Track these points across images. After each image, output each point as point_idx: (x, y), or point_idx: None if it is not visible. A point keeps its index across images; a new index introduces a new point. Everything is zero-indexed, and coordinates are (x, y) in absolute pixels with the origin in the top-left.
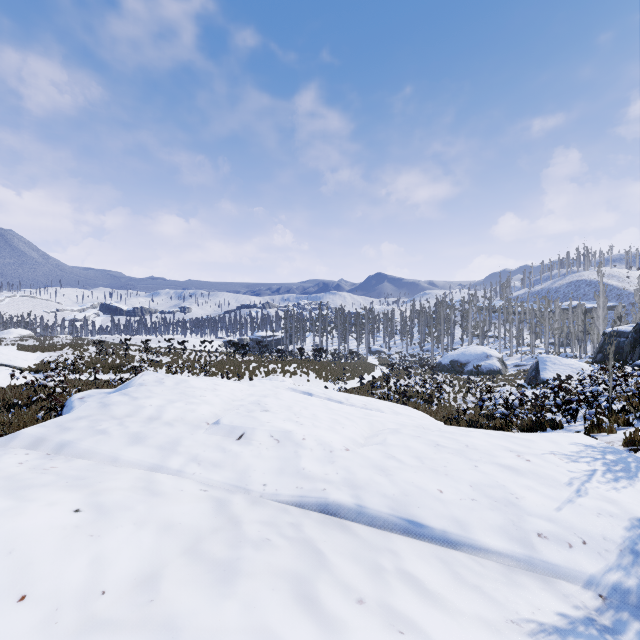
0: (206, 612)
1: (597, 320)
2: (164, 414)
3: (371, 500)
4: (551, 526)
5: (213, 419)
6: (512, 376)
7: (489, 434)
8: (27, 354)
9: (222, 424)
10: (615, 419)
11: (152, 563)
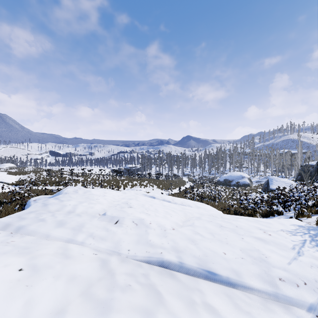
0: None
1: (297, 159)
2: (76, 209)
3: (187, 259)
4: (286, 274)
5: (102, 212)
6: (255, 187)
7: (248, 219)
8: (12, 176)
9: (107, 215)
10: (310, 210)
11: (62, 302)
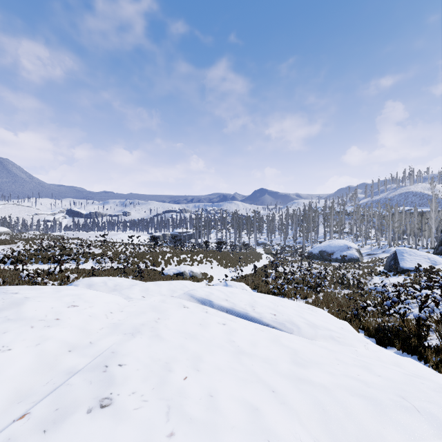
0: None
1: (430, 220)
2: None
3: None
4: None
5: None
6: (370, 263)
7: None
8: None
9: None
10: None
11: None
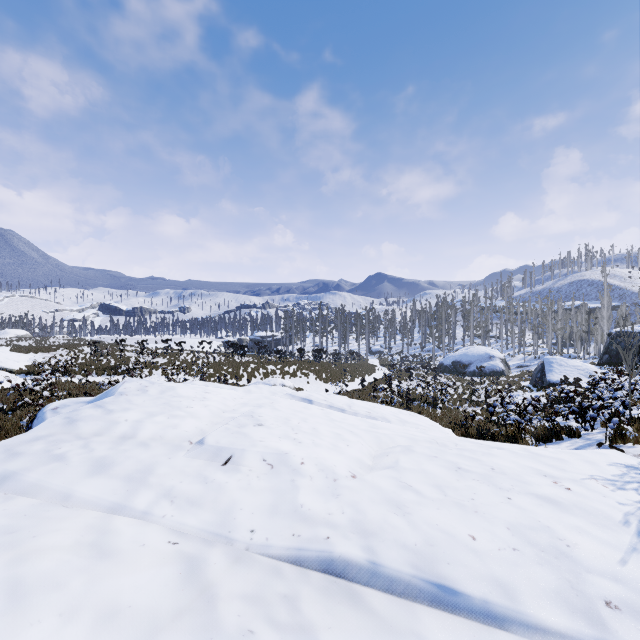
0: None
1: (601, 320)
2: (140, 431)
3: (387, 554)
4: (620, 589)
5: (198, 436)
6: (516, 377)
7: (514, 452)
8: (19, 355)
9: (206, 445)
10: (638, 427)
11: None
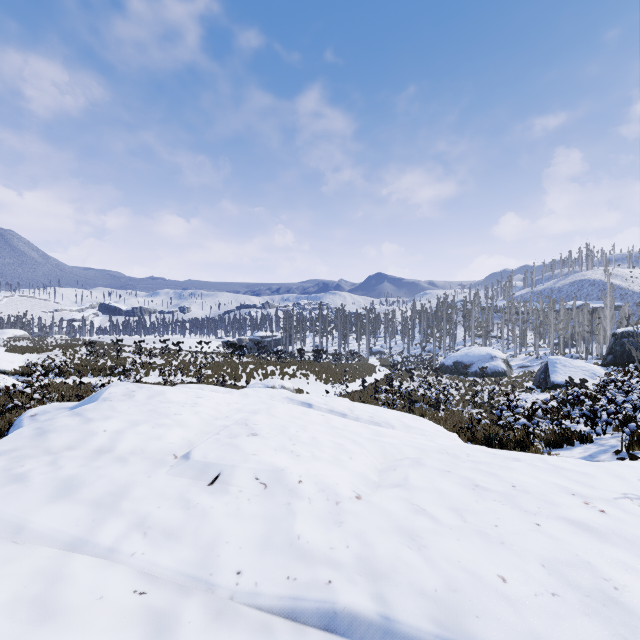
0: None
1: (604, 320)
2: (119, 444)
3: (403, 605)
4: None
5: (184, 449)
6: (518, 378)
7: (534, 465)
8: (14, 356)
9: (192, 460)
10: None
11: None
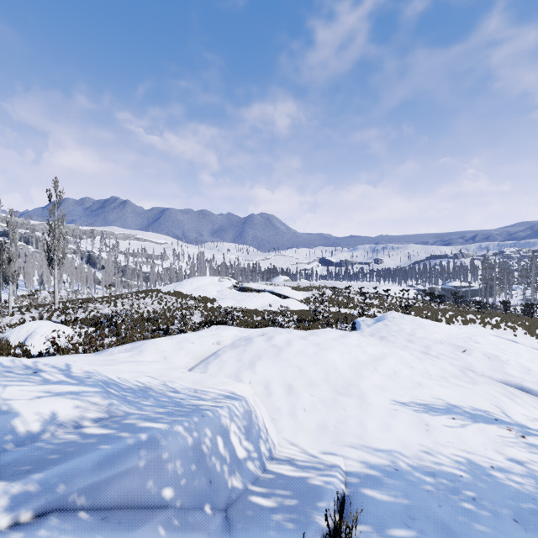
0: (469, 386)
1: None
2: (415, 333)
3: None
4: None
5: (443, 341)
6: None
7: None
8: (297, 292)
9: (451, 343)
10: None
11: (442, 375)
